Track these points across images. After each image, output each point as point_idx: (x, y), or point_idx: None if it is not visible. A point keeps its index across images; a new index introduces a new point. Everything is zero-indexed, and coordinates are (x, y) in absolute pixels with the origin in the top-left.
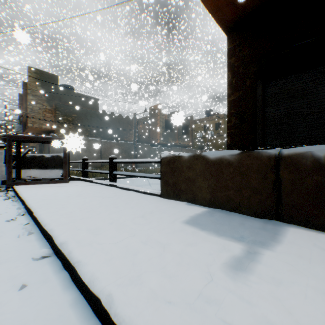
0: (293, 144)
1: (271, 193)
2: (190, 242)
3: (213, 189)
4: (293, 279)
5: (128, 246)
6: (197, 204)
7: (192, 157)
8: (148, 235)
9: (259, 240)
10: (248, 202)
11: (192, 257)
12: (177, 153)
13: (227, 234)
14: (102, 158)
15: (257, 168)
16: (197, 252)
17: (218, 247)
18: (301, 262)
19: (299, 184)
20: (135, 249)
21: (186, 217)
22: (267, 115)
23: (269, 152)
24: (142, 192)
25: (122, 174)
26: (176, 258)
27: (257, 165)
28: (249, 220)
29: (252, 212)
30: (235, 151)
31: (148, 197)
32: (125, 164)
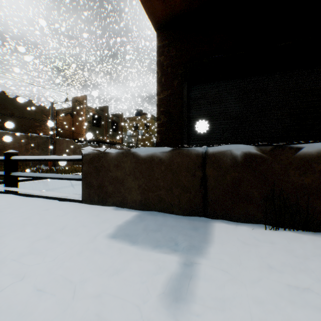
0: (211, 144)
1: (200, 190)
2: (116, 267)
3: (144, 189)
4: (235, 293)
5: (3, 306)
6: (126, 207)
7: (120, 154)
8: (51, 271)
9: (193, 245)
10: (178, 201)
11: (117, 296)
12: (103, 149)
13: (161, 244)
14: (1, 154)
15: (187, 166)
16: (125, 283)
17: (151, 267)
18: (235, 264)
19: (222, 180)
20: (19, 308)
21: (112, 228)
22: (191, 116)
23: (198, 149)
24: (56, 198)
25: (27, 176)
26: (92, 306)
27: (187, 162)
28: (181, 220)
29: (183, 211)
30: (167, 148)
31: (63, 205)
32: (38, 162)
